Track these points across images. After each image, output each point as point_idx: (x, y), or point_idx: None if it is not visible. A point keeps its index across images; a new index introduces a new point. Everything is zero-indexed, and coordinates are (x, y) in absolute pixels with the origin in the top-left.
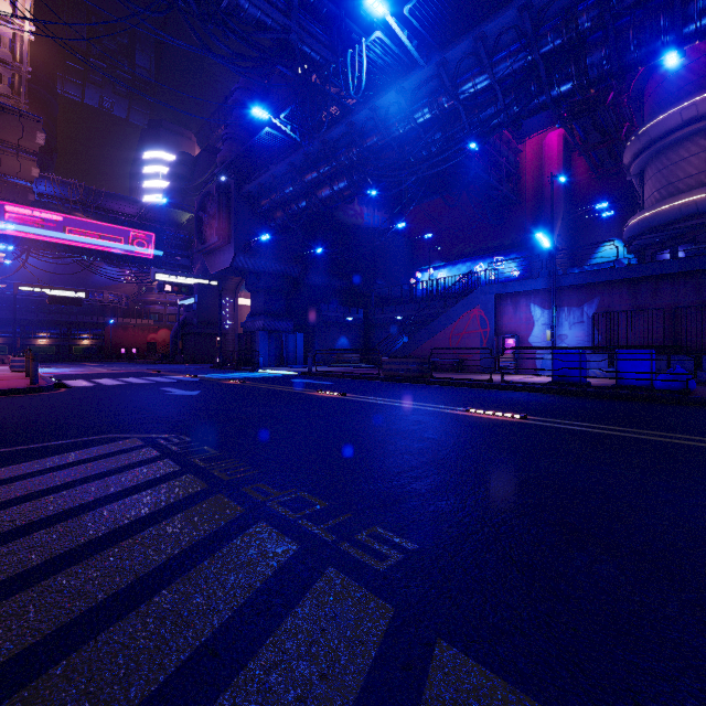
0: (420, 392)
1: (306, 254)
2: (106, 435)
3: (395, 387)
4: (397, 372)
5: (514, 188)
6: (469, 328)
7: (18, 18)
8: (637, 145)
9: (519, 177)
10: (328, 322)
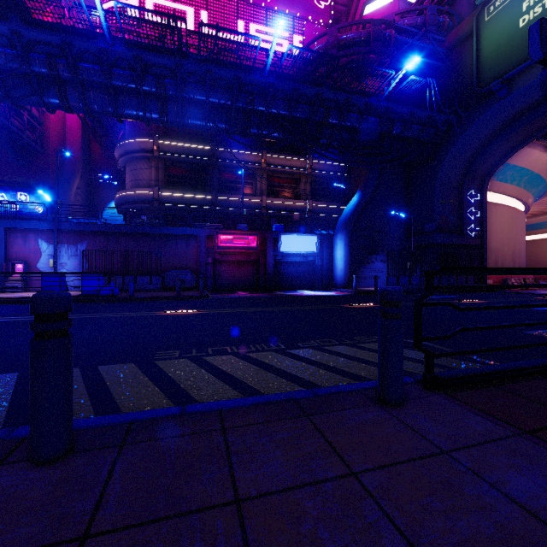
0: None
1: None
2: None
3: None
4: None
5: (38, 139)
6: None
7: None
8: (120, 150)
9: (43, 132)
10: None
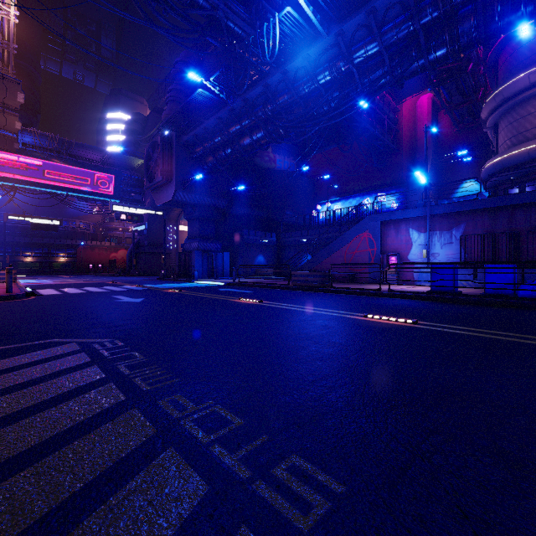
0: (323, 299)
1: (231, 190)
2: (49, 339)
3: (302, 295)
4: (303, 283)
5: (394, 139)
6: (360, 248)
7: None
8: (492, 103)
9: (397, 130)
10: (248, 244)
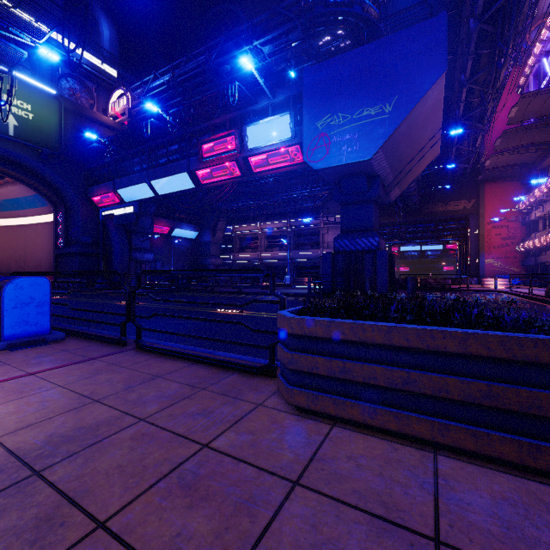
0: None
1: None
2: None
3: None
4: None
5: None
6: None
7: (522, 63)
8: None
9: None
10: None
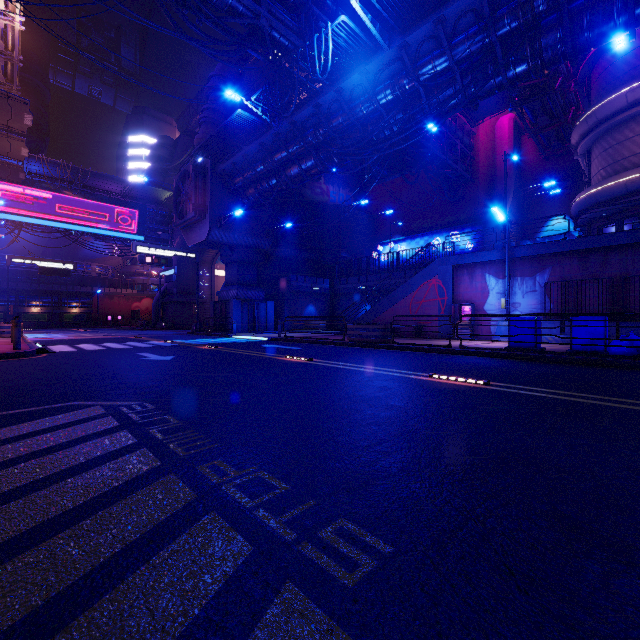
0: (383, 357)
1: (276, 228)
2: (70, 402)
3: (359, 352)
4: (361, 338)
5: (468, 167)
6: (428, 296)
7: None
8: (584, 126)
9: (472, 157)
10: (296, 291)
